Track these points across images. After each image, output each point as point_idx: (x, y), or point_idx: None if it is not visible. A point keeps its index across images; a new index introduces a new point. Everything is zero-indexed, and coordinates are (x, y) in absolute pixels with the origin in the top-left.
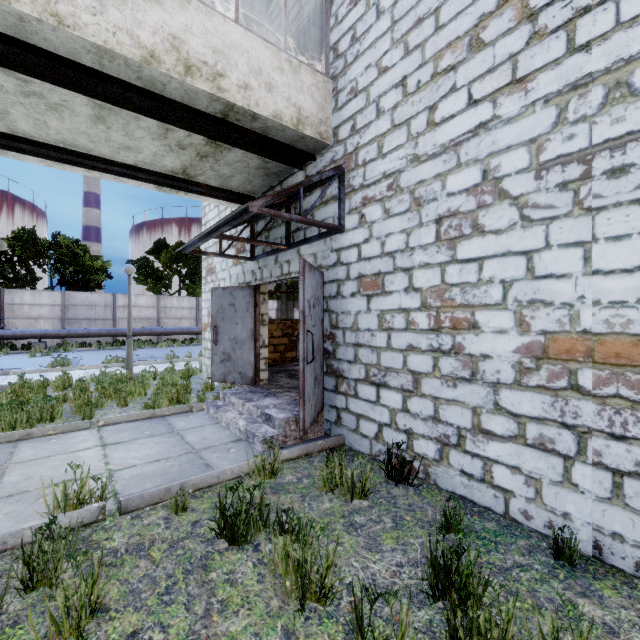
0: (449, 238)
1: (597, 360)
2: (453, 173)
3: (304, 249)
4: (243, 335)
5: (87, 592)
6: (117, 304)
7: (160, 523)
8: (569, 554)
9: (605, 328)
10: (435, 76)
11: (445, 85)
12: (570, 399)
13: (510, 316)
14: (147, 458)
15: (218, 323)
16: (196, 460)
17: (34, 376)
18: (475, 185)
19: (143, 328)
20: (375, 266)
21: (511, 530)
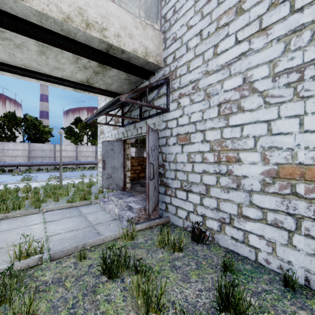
0: (225, 114)
1: (307, 179)
2: (227, 80)
3: (149, 121)
4: (118, 165)
5: (26, 309)
6: (56, 149)
7: (71, 266)
8: (292, 284)
9: (311, 161)
10: (217, 29)
11: (223, 33)
12: (292, 200)
13: (258, 155)
14: (67, 229)
15: (105, 159)
16: (92, 230)
17: (13, 185)
18: (239, 86)
19: (69, 161)
20: (185, 129)
21: (259, 269)
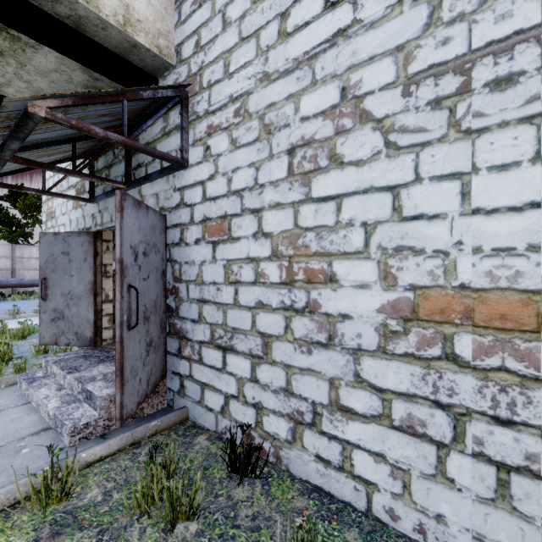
0: (303, 172)
1: (478, 323)
2: (308, 93)
3: (145, 188)
4: (80, 289)
5: None
6: None
7: None
8: None
9: (488, 282)
10: None
11: None
12: (445, 371)
13: (373, 267)
14: None
15: (48, 275)
16: None
17: None
18: (333, 106)
19: None
20: (221, 207)
21: (376, 540)
